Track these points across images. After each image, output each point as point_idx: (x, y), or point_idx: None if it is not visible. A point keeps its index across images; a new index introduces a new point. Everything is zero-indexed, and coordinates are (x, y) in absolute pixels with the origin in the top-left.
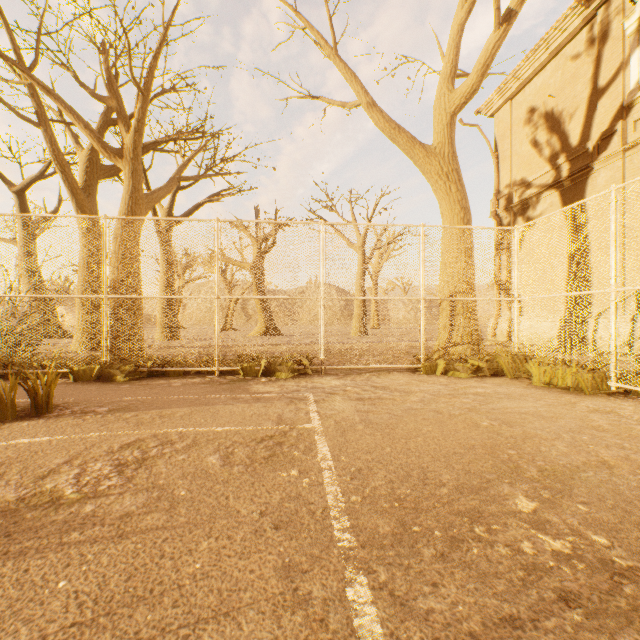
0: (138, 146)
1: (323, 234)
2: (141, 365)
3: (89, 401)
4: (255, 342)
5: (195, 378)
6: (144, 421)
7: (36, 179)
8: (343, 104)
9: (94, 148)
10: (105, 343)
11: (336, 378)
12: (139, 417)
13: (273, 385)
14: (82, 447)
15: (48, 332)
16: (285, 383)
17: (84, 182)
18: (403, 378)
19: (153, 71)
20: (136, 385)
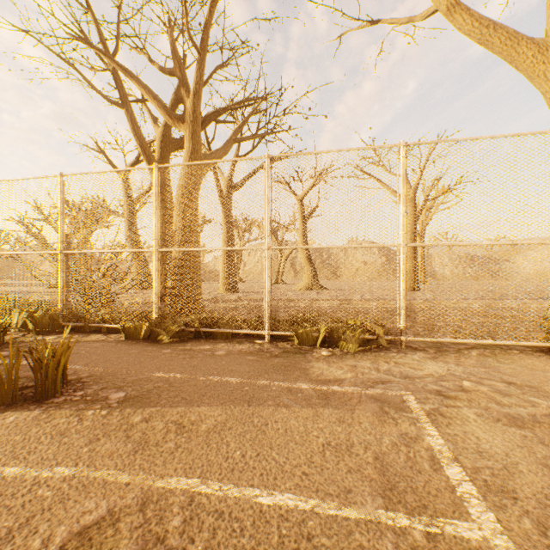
0: (197, 109)
1: (403, 159)
2: (189, 324)
3: (115, 375)
4: (304, 296)
5: (242, 343)
6: (150, 439)
7: (134, 164)
8: (411, 19)
9: (167, 124)
10: (155, 299)
11: (428, 357)
12: (149, 424)
13: (340, 365)
14: (4, 526)
15: (143, 284)
16: (356, 362)
17: (159, 155)
18: (546, 367)
19: (208, 28)
20: (178, 350)
